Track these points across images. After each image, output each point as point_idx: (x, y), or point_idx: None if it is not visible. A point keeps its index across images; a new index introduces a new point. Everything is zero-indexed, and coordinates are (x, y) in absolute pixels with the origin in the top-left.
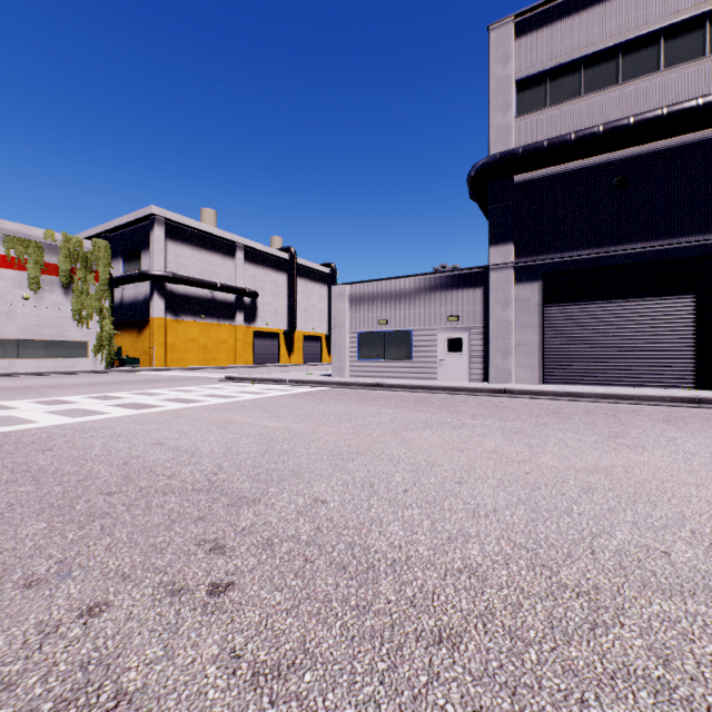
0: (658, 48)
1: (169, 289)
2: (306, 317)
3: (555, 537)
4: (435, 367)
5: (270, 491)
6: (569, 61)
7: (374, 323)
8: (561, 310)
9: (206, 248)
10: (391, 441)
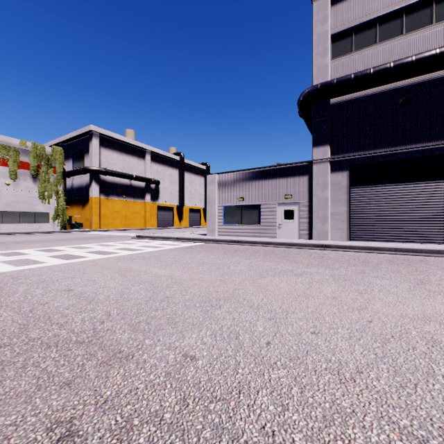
0: (431, 9)
1: (102, 179)
2: (190, 197)
3: (439, 417)
4: (276, 229)
5: (145, 343)
6: (368, 20)
7: (234, 199)
8: (362, 191)
9: (126, 153)
10: (250, 287)
